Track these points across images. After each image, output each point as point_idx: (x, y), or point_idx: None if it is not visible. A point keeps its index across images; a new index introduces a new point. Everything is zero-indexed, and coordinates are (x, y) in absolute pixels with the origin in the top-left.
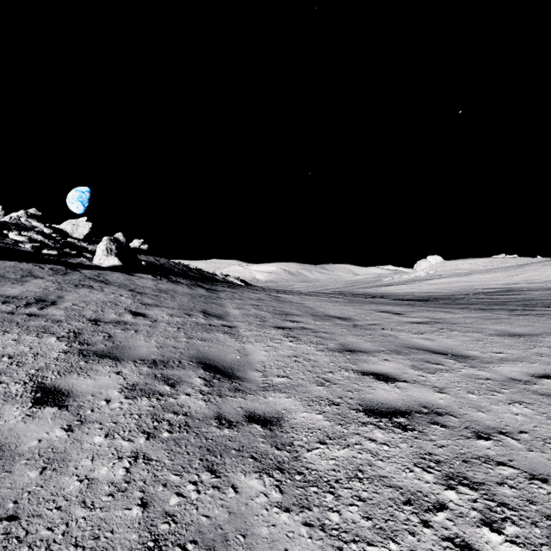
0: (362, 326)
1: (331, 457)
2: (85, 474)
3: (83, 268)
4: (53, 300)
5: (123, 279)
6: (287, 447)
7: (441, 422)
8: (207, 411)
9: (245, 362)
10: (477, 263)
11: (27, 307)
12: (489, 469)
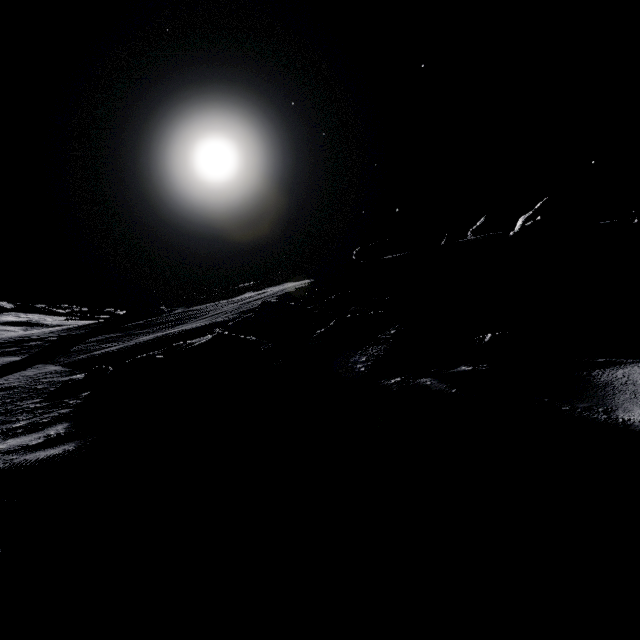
0: None
1: None
2: None
3: None
4: None
5: None
6: None
7: None
8: None
9: None
10: None
11: None
12: None
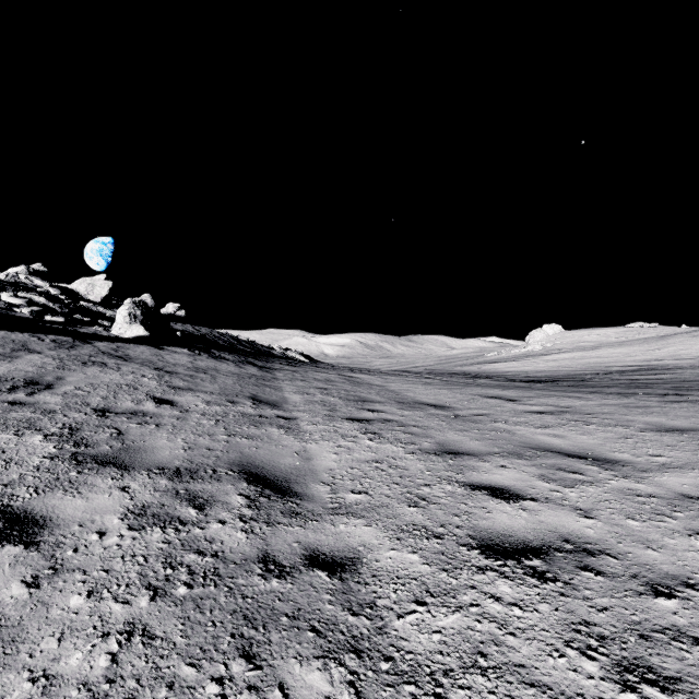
0: (466, 417)
1: (435, 629)
2: (43, 667)
3: (97, 339)
4: (49, 383)
5: (149, 354)
6: (366, 609)
7: (595, 566)
8: (247, 550)
9: (307, 471)
10: (607, 333)
11: (12, 393)
12: (684, 652)
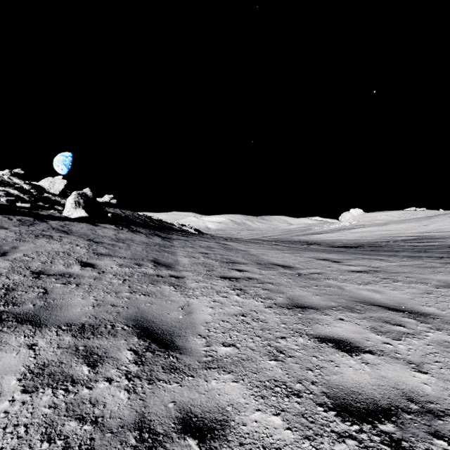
0: (306, 275)
1: None
2: None
3: (51, 219)
4: (5, 251)
5: (86, 229)
6: None
7: (445, 432)
8: (126, 413)
9: (188, 324)
10: (392, 214)
11: None
12: None
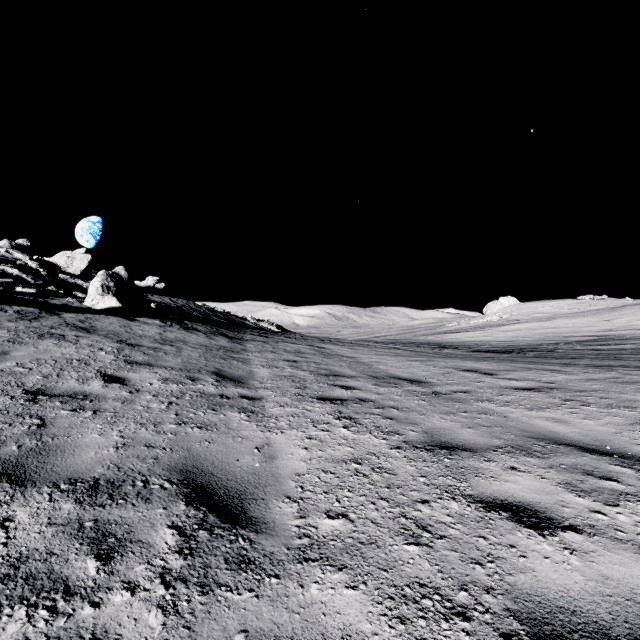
0: (447, 395)
1: None
2: None
3: (66, 310)
4: None
5: (117, 325)
6: None
7: None
8: None
9: (268, 477)
10: (560, 305)
11: None
12: None
